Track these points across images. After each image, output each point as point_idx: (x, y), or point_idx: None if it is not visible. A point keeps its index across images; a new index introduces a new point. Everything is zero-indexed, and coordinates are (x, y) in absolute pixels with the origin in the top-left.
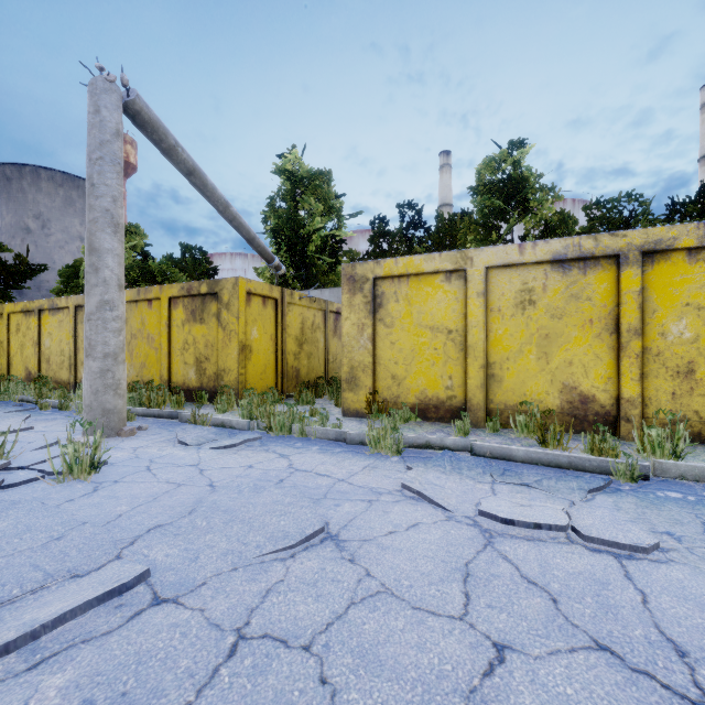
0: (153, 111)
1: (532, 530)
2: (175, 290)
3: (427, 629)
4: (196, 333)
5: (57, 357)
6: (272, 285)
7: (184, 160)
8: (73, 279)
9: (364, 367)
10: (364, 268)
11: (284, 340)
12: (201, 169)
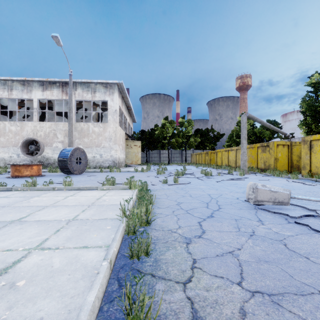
0: (252, 115)
1: (298, 183)
2: (258, 145)
3: (270, 182)
4: (263, 155)
5: (232, 161)
6: (286, 141)
7: (258, 121)
8: (231, 137)
9: (307, 164)
10: (307, 138)
11: (291, 156)
12: (262, 121)
